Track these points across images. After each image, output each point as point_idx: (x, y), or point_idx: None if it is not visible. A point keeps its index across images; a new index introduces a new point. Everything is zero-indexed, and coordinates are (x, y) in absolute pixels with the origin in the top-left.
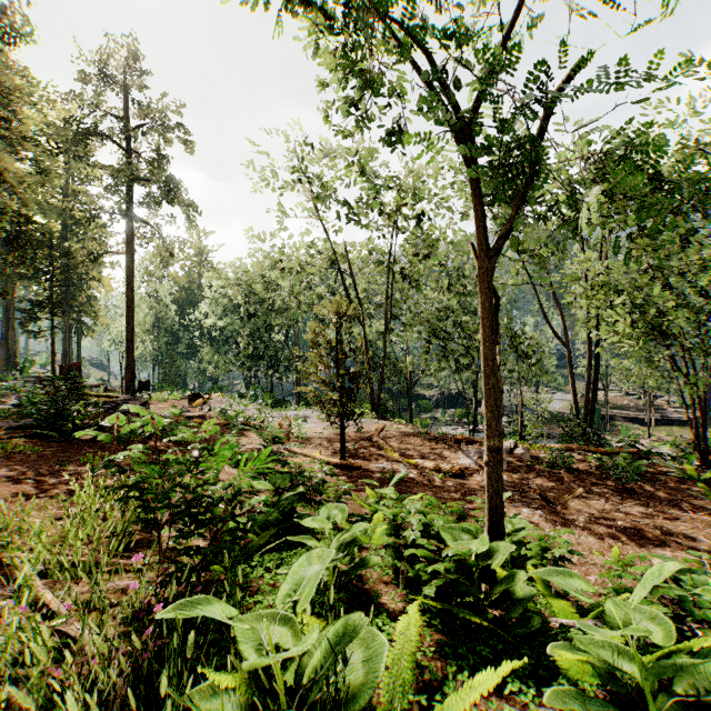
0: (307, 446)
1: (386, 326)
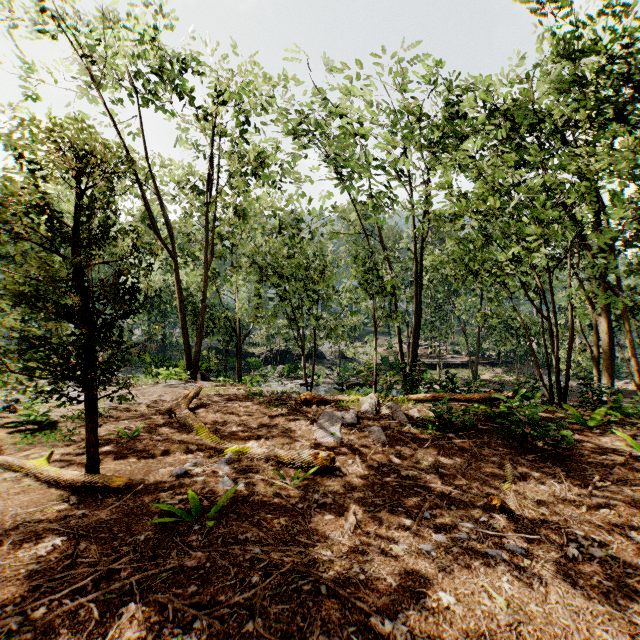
0: (39, 439)
1: (207, 259)
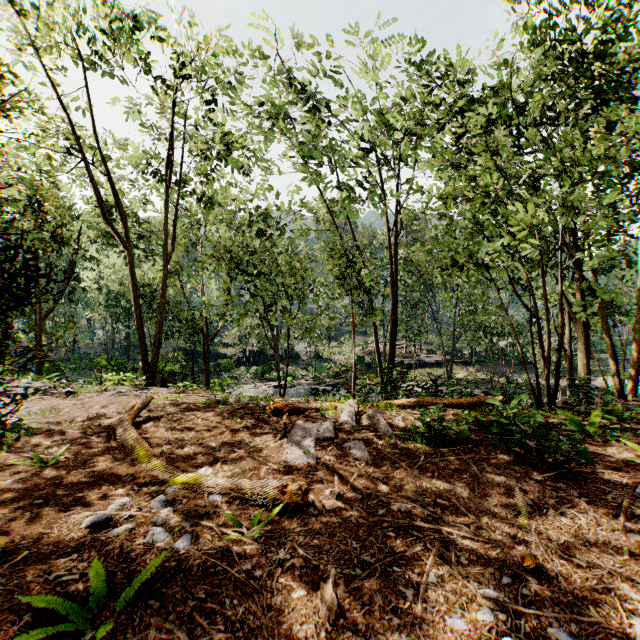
0: None
1: (166, 250)
